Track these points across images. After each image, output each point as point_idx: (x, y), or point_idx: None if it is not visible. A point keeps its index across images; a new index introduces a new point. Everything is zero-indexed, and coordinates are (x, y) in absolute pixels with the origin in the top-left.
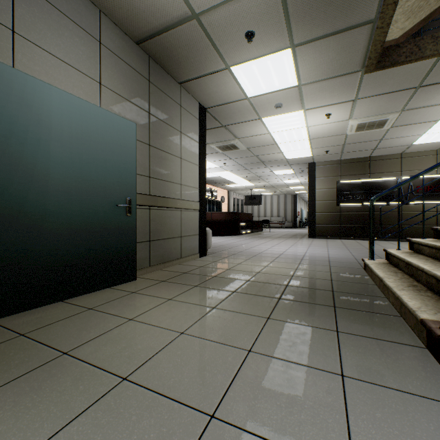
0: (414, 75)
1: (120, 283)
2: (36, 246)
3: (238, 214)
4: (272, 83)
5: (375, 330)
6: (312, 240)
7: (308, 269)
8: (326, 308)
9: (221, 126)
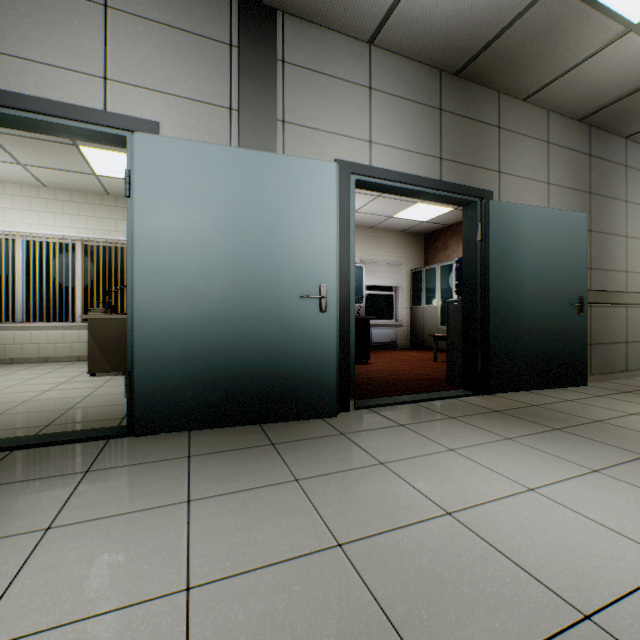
0: None
1: (572, 386)
2: (516, 341)
3: None
4: None
5: None
6: None
7: None
8: None
9: None
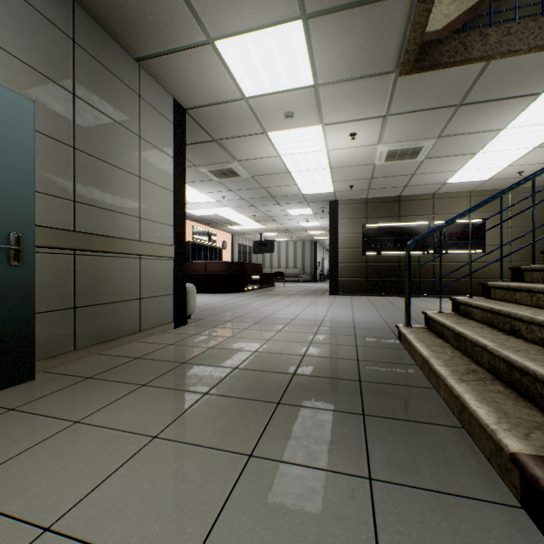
0: (457, 88)
1: None
2: None
3: (242, 264)
4: (278, 77)
5: (431, 467)
6: (334, 298)
7: (327, 343)
8: (350, 419)
9: (211, 139)
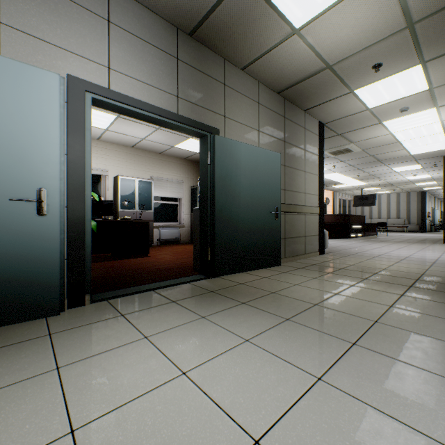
0: None
1: (272, 266)
2: (235, 238)
3: (348, 216)
4: (397, 93)
5: None
6: None
7: (441, 271)
8: None
9: (336, 135)
